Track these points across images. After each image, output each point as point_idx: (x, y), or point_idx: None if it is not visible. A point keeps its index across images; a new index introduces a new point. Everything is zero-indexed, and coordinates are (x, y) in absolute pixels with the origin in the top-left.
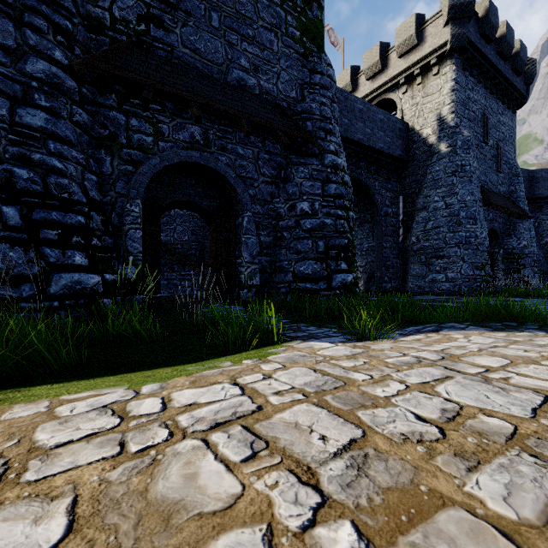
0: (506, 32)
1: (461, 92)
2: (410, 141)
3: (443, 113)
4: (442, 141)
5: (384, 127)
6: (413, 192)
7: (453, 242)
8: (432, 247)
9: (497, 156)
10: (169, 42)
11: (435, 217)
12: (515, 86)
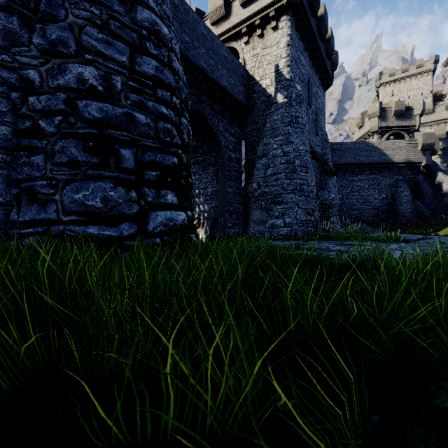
0: (324, 13)
1: (294, 49)
2: (251, 91)
3: (281, 65)
4: (279, 92)
5: (228, 66)
6: (254, 140)
7: (290, 189)
8: (272, 192)
9: (316, 121)
10: None
11: (274, 163)
12: (326, 66)
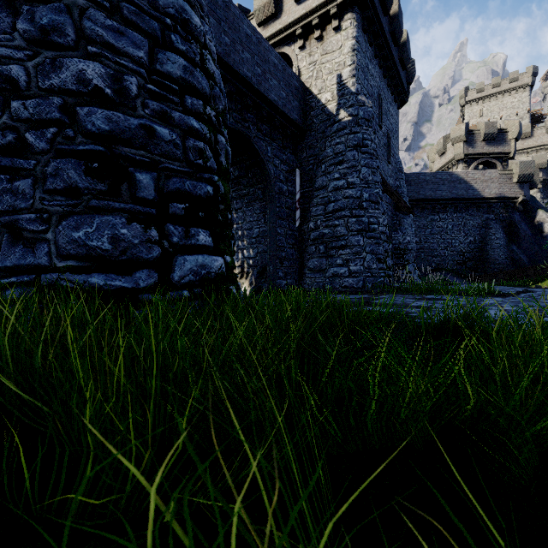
0: (399, 11)
1: (361, 55)
2: (307, 107)
3: (344, 75)
4: (342, 109)
5: (279, 75)
6: (311, 169)
7: (356, 229)
8: (333, 234)
9: (388, 145)
10: None
11: (336, 198)
12: (401, 78)
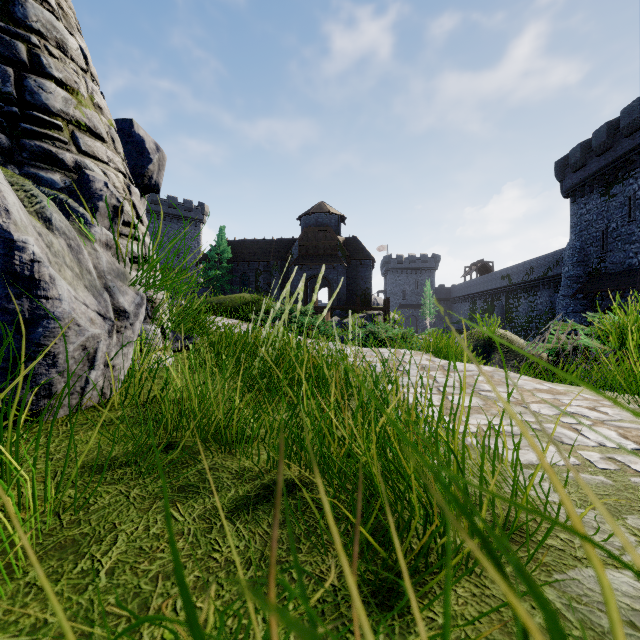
0: None
1: None
2: None
3: None
4: None
5: None
6: None
7: None
8: None
9: None
10: (605, 266)
11: None
12: None
